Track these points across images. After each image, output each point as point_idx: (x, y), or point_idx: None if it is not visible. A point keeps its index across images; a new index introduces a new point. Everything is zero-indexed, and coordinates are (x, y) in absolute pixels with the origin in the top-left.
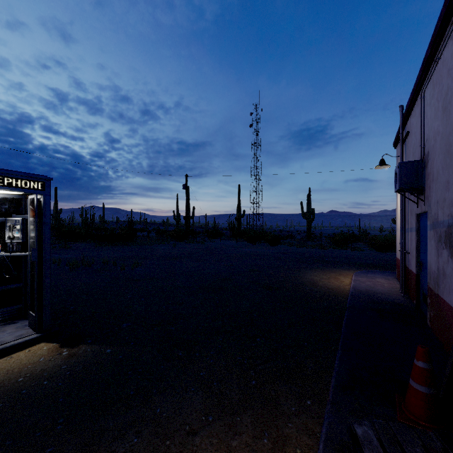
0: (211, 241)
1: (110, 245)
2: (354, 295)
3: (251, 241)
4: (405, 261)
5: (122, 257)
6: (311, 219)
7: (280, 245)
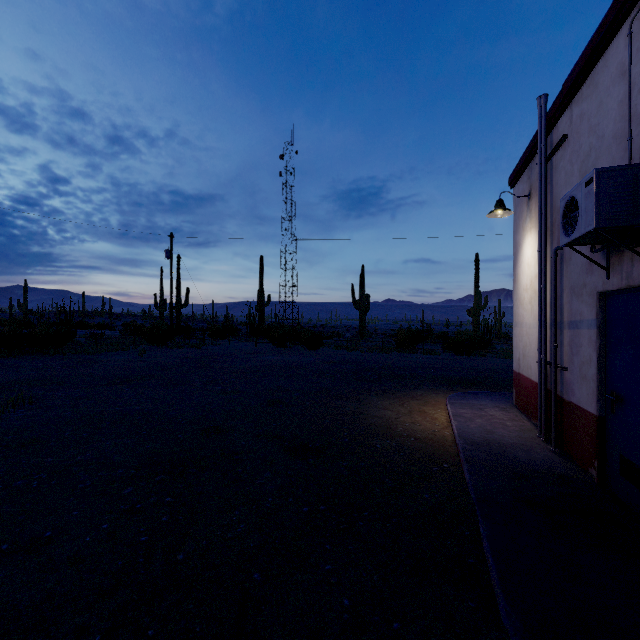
0: (214, 343)
1: (4, 356)
2: (471, 458)
3: (279, 343)
4: (550, 383)
5: (7, 384)
6: (365, 309)
7: (323, 349)
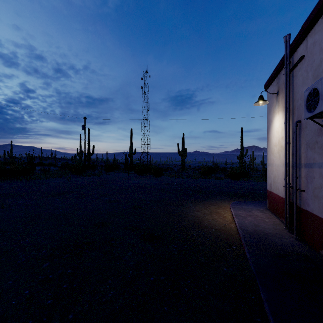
0: (106, 173)
1: None
2: (248, 242)
3: (140, 173)
4: (292, 198)
5: None
6: (184, 156)
7: (163, 176)
